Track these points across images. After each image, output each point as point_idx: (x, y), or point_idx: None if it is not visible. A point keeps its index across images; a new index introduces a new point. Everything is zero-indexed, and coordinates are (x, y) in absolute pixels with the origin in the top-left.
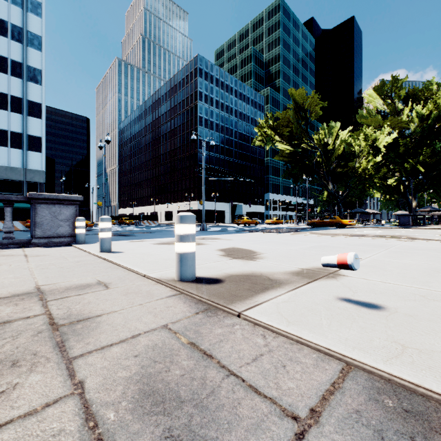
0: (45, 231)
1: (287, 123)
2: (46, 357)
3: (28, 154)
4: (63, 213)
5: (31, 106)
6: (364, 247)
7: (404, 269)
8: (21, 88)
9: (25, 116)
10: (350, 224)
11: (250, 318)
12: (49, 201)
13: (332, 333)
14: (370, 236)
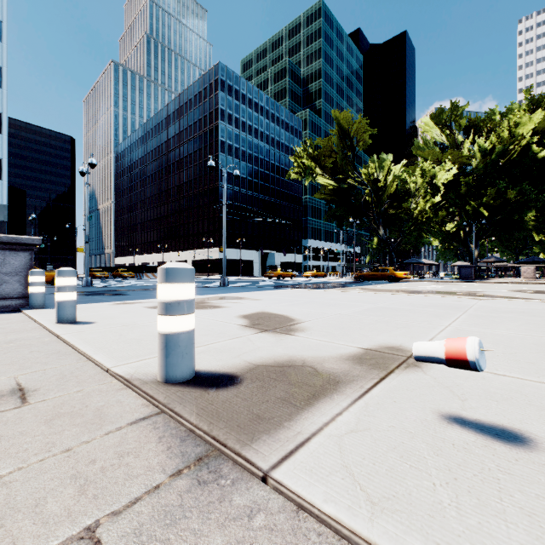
0: None
1: (330, 153)
2: None
3: None
4: (8, 264)
5: None
6: (435, 308)
7: (507, 345)
8: None
9: None
10: (405, 277)
11: (288, 491)
12: None
13: (477, 544)
14: (432, 292)
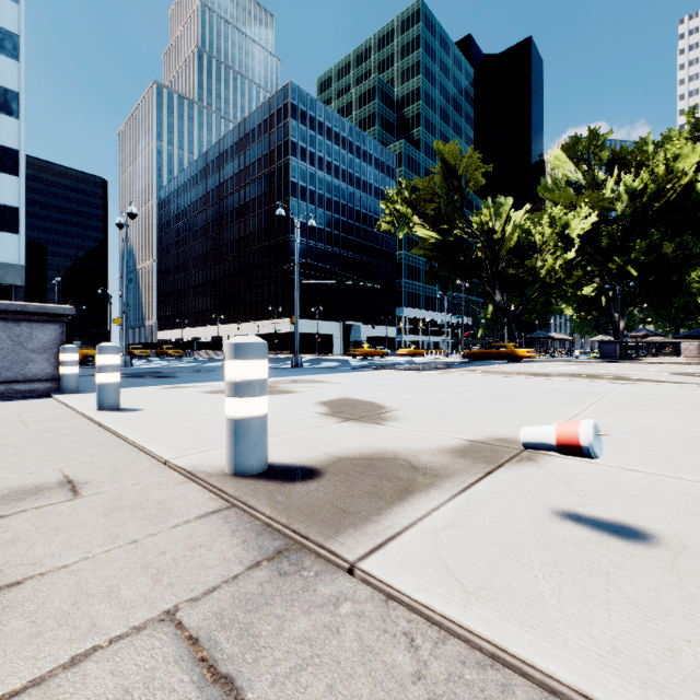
0: (1, 371)
1: (432, 196)
2: None
3: None
4: (35, 338)
5: None
6: (563, 395)
7: (646, 438)
8: None
9: None
10: (529, 356)
11: (377, 581)
12: (9, 316)
13: (574, 629)
14: (562, 375)
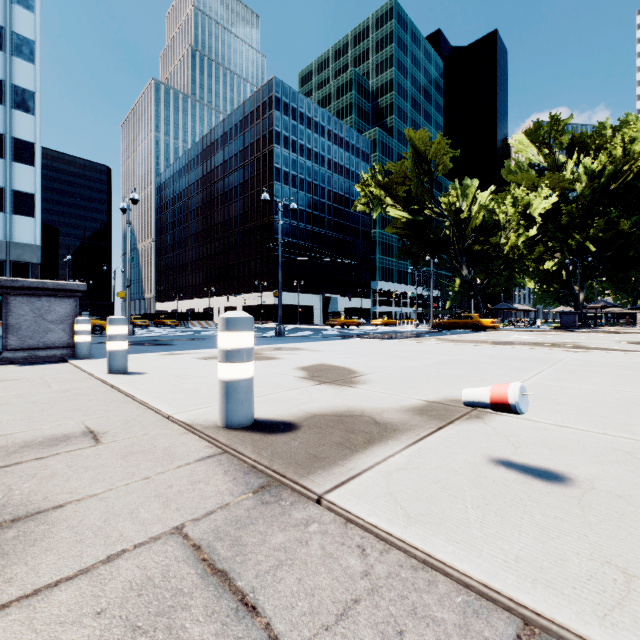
0: (25, 340)
1: (403, 179)
2: None
3: (14, 220)
4: (54, 311)
5: (18, 146)
6: (518, 361)
7: (585, 400)
8: (3, 119)
9: (9, 162)
10: (493, 325)
11: (338, 508)
12: (32, 292)
13: (489, 544)
14: (522, 343)
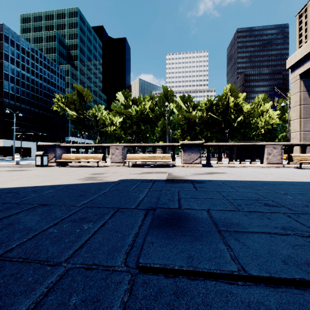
0: None
1: (74, 101)
2: (6, 166)
3: None
4: None
5: None
6: None
7: None
8: None
9: None
10: None
11: (29, 165)
12: None
13: None
14: None
